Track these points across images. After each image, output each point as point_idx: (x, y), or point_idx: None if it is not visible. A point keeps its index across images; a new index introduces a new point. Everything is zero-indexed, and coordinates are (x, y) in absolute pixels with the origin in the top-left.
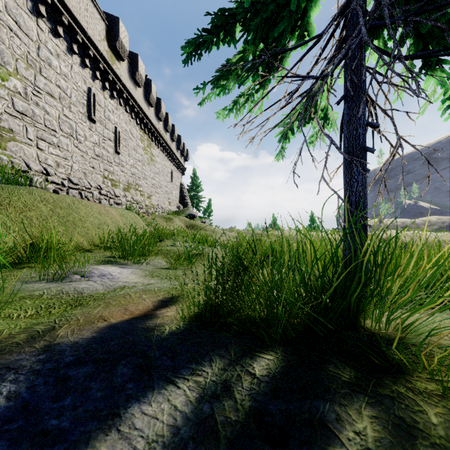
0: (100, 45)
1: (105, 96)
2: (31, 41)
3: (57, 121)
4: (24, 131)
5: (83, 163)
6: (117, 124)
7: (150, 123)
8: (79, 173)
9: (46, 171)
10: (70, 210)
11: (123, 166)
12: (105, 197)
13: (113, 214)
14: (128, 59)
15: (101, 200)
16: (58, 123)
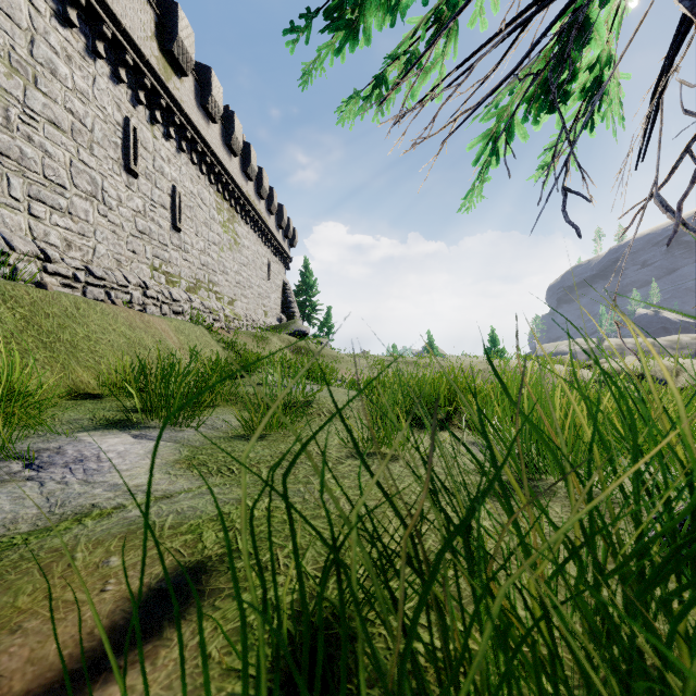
0: (146, 46)
1: (156, 134)
2: (18, 29)
3: (67, 170)
4: (3, 184)
5: (115, 244)
6: (176, 181)
7: (233, 183)
8: (107, 260)
9: (45, 255)
10: (68, 320)
11: (187, 251)
12: (154, 302)
13: (158, 329)
14: (194, 75)
15: (147, 307)
16: (70, 174)
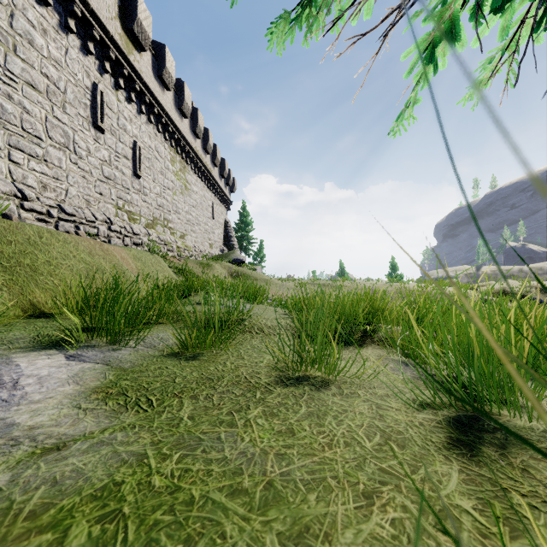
0: (110, 25)
1: (119, 98)
2: None
3: (43, 124)
4: None
5: (85, 187)
6: (136, 137)
7: (184, 140)
8: (78, 200)
9: (22, 194)
10: (30, 247)
11: (145, 194)
12: (118, 235)
13: (116, 256)
14: (152, 50)
15: (111, 239)
16: (45, 127)
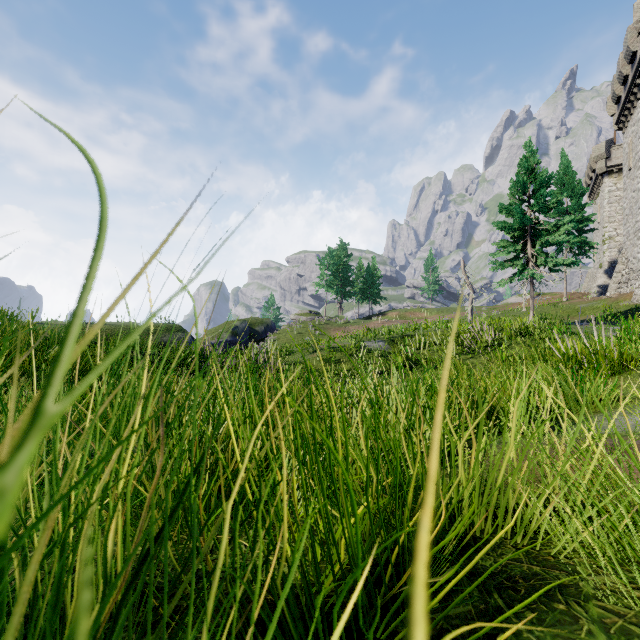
0: None
1: None
2: None
3: None
4: None
5: None
6: None
7: None
8: None
9: None
10: None
11: None
12: None
13: None
14: None
15: None
16: None
